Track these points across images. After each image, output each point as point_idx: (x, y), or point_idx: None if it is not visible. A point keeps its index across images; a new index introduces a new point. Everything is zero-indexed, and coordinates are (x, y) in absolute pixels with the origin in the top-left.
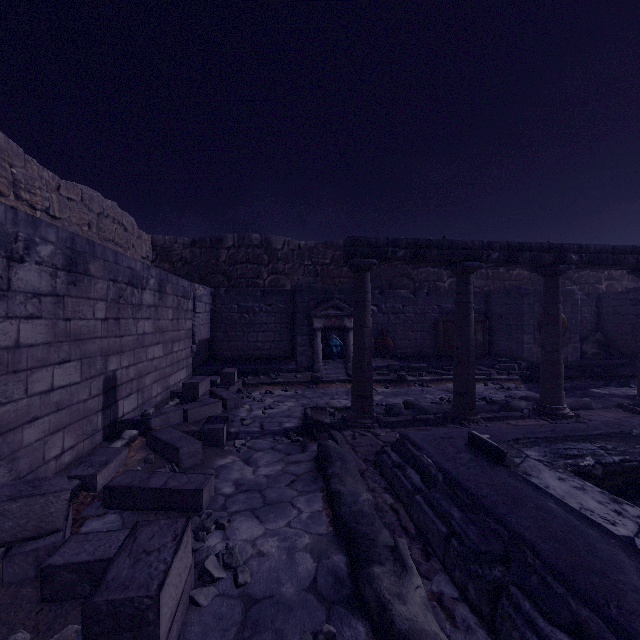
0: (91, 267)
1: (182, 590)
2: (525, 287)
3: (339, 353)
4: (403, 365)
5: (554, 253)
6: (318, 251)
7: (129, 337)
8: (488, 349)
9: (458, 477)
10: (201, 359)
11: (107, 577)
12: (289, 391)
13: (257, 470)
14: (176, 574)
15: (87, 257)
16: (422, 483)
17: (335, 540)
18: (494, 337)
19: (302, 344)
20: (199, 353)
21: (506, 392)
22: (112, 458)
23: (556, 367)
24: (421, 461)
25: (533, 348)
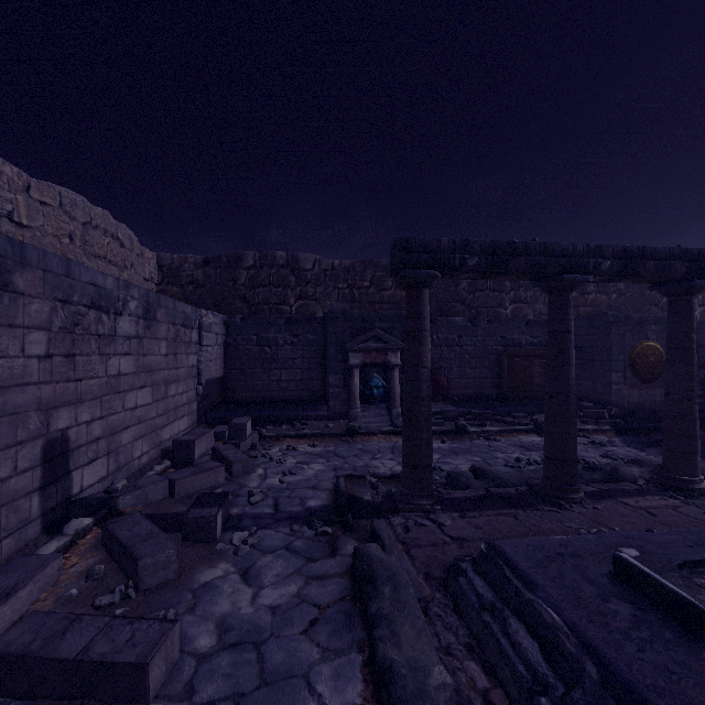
0: (17, 279)
1: None
2: (613, 313)
3: (381, 396)
4: (461, 411)
5: (688, 262)
6: (355, 272)
7: (92, 380)
8: None
9: (634, 680)
10: (210, 403)
11: None
12: (318, 446)
13: (259, 594)
14: None
15: (9, 264)
16: (547, 665)
17: None
18: None
19: (335, 385)
20: (207, 396)
21: (599, 449)
22: (25, 580)
23: (689, 423)
24: (537, 613)
25: (623, 389)
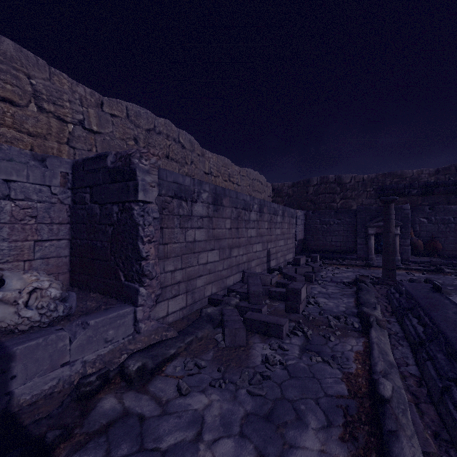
0: (264, 210)
1: (304, 298)
2: None
3: None
4: (446, 262)
5: None
6: (378, 180)
7: (273, 236)
8: None
9: (411, 292)
10: (299, 249)
11: (289, 286)
12: (349, 269)
13: (327, 290)
14: (303, 291)
15: (263, 206)
16: (398, 296)
17: (355, 307)
18: None
19: (360, 243)
20: (298, 246)
21: None
22: (274, 276)
23: None
24: (401, 290)
25: None
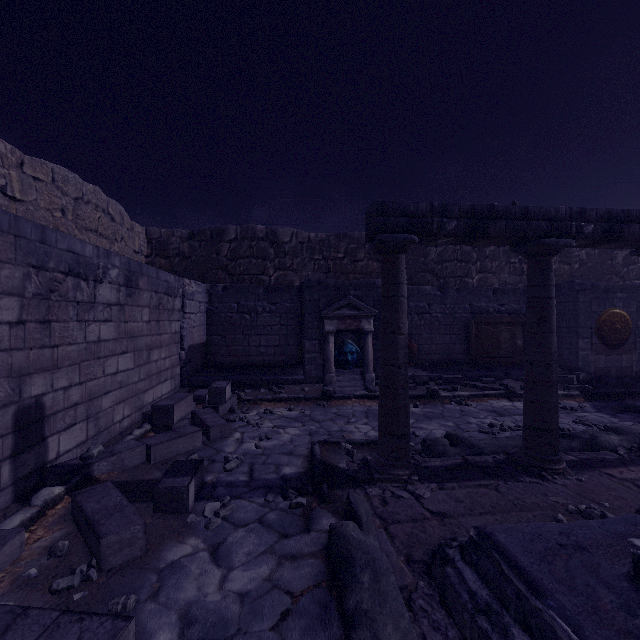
0: None
1: None
2: (580, 282)
3: (355, 361)
4: (432, 375)
5: None
6: (330, 244)
7: (70, 346)
8: None
9: None
10: (193, 367)
11: None
12: (294, 410)
13: (228, 577)
14: None
15: None
16: None
17: None
18: None
19: (311, 350)
20: (190, 360)
21: (571, 414)
22: None
23: None
24: (548, 627)
25: (590, 355)
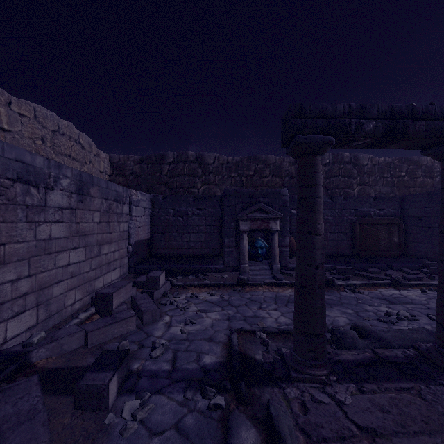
0: None
1: None
2: None
3: (264, 254)
4: (326, 266)
5: None
6: (243, 164)
7: (19, 244)
8: (403, 250)
9: None
10: (139, 257)
11: None
12: (215, 295)
13: None
14: None
15: None
16: None
17: None
18: (411, 239)
19: (229, 245)
20: (136, 252)
21: None
22: None
23: None
24: None
25: None
